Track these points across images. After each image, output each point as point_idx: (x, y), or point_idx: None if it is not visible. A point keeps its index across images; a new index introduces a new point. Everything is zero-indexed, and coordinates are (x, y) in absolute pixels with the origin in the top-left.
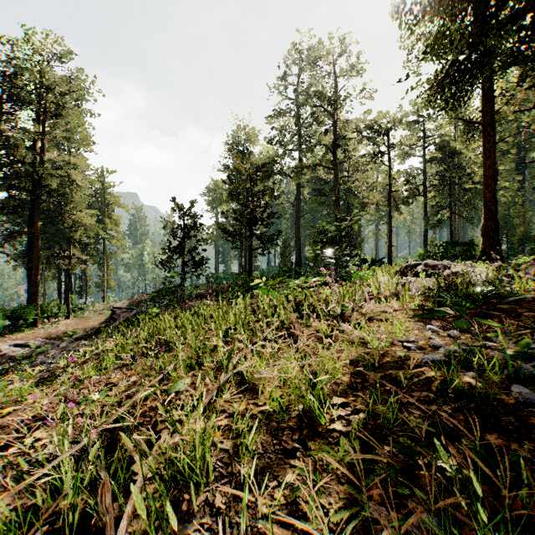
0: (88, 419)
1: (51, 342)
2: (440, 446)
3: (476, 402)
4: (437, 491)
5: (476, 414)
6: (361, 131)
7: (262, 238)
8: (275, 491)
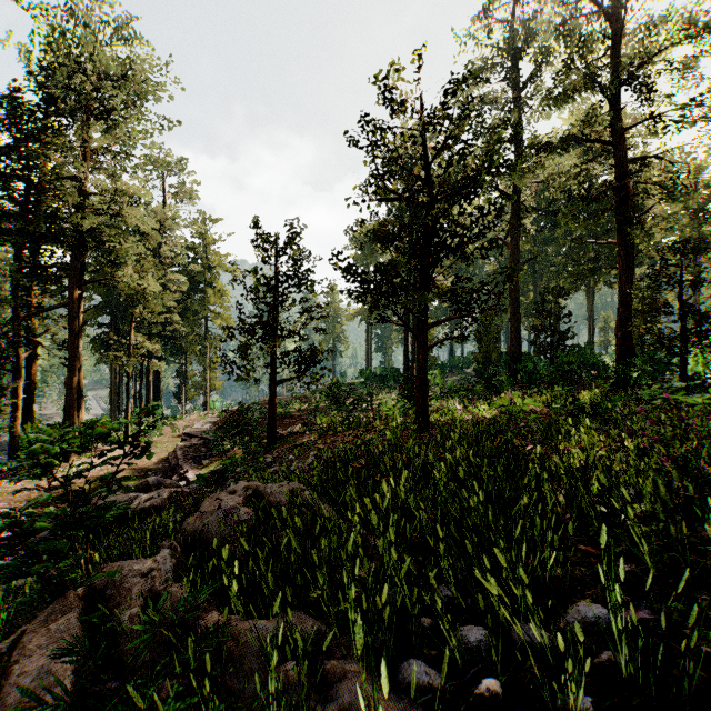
0: None
1: None
2: None
3: None
4: None
5: None
6: (704, 27)
7: (455, 294)
8: None
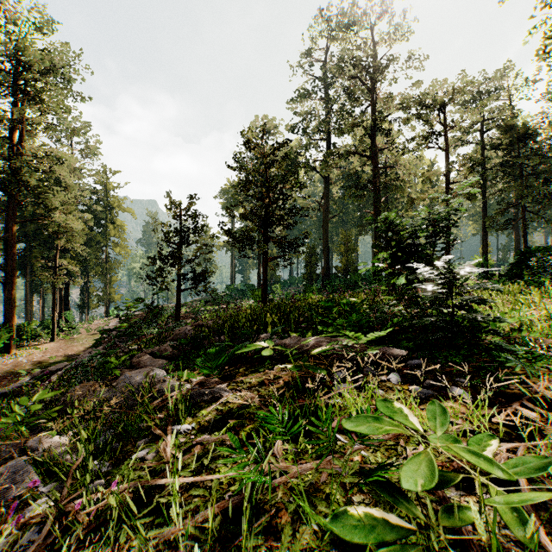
0: None
1: None
2: None
3: None
4: None
5: None
6: (410, 106)
7: (281, 244)
8: None
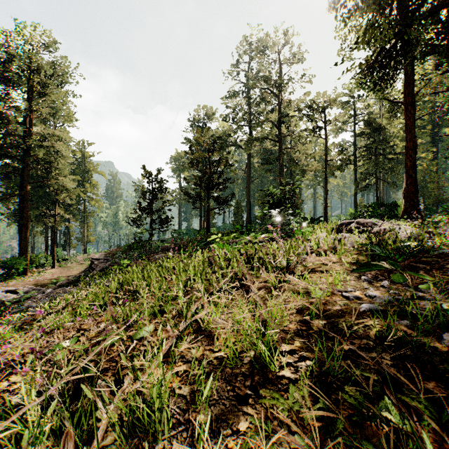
0: (54, 369)
1: (38, 288)
2: (391, 404)
3: (411, 350)
4: (387, 448)
5: (413, 361)
6: (302, 110)
7: (218, 200)
8: (229, 440)
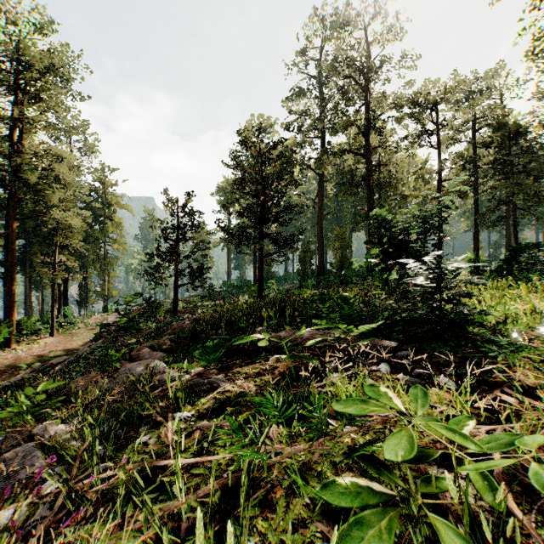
0: None
1: None
2: None
3: None
4: None
5: None
6: (403, 105)
7: (276, 240)
8: None
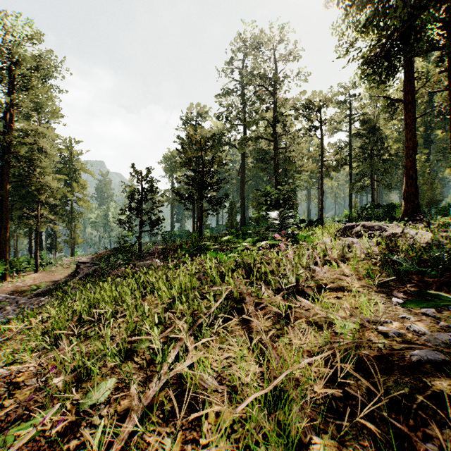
0: None
1: (13, 297)
2: None
3: None
4: None
5: None
6: (297, 109)
7: (211, 201)
8: None
